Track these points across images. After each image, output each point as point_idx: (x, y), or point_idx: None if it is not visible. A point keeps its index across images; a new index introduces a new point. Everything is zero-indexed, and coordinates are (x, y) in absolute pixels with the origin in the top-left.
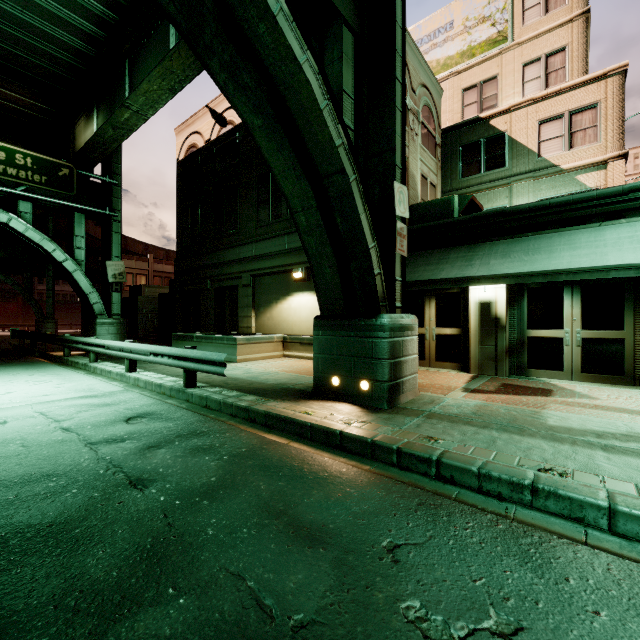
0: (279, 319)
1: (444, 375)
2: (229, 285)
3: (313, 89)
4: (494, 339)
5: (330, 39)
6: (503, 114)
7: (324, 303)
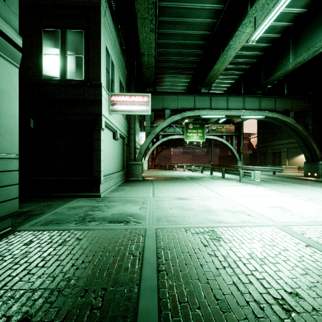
0: (296, 161)
1: None
2: (277, 151)
3: (300, 130)
4: None
5: (306, 115)
6: None
7: (306, 159)
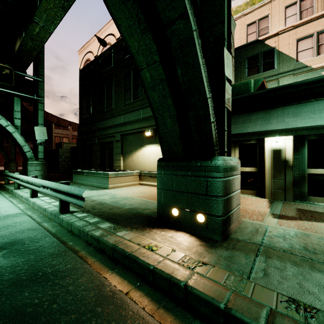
0: (137, 161)
1: (248, 200)
2: (108, 141)
3: None
4: (284, 175)
5: None
6: (273, 37)
7: (165, 148)
